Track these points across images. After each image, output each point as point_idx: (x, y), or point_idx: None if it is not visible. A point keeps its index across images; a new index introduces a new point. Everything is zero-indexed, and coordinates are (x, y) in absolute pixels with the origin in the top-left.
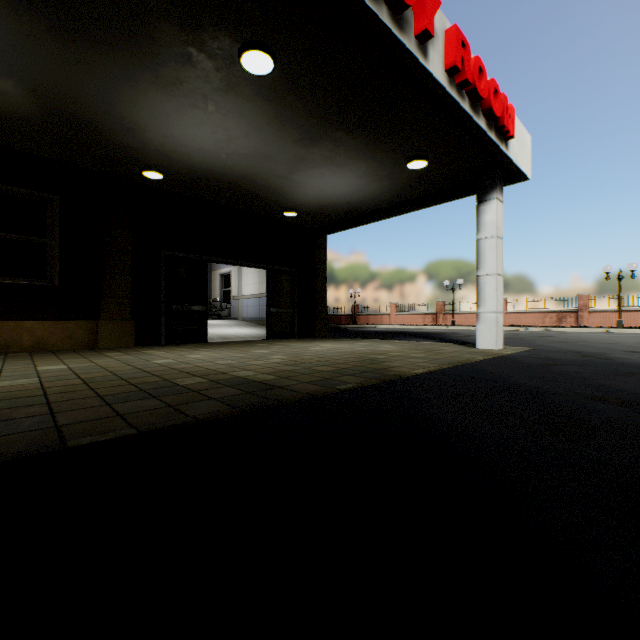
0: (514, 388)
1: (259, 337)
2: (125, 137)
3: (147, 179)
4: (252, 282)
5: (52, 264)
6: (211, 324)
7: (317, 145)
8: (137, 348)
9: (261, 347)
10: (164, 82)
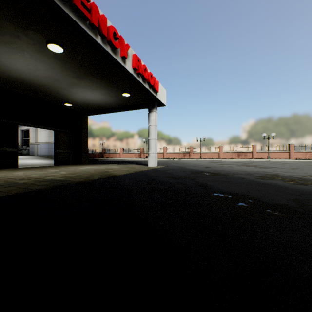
0: (149, 176)
1: (50, 164)
2: None
3: None
4: (44, 135)
5: None
6: None
7: (83, 80)
8: None
9: (53, 169)
10: (1, 41)
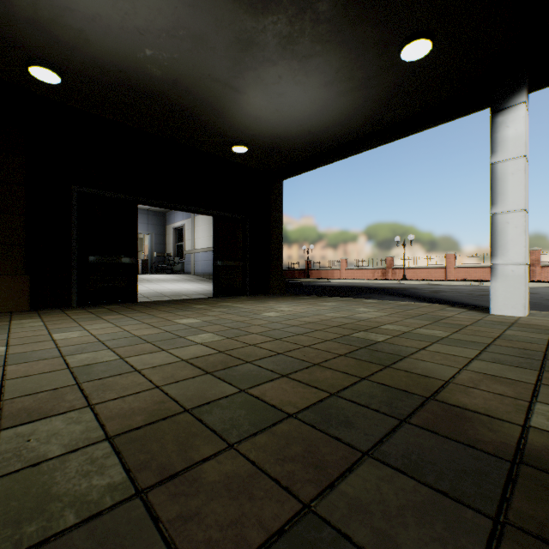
0: None
1: (206, 294)
2: None
3: (45, 88)
4: (204, 235)
5: None
6: (158, 279)
7: (271, 7)
8: (22, 314)
9: (195, 311)
10: None
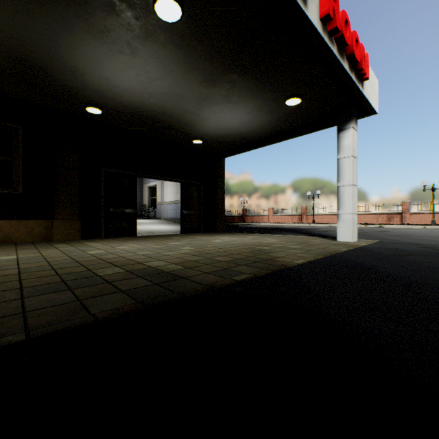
0: (387, 278)
1: (175, 232)
2: (69, 79)
3: (90, 114)
4: (171, 192)
5: (17, 177)
6: (141, 222)
7: (217, 86)
8: (82, 240)
9: (175, 240)
10: (95, 30)
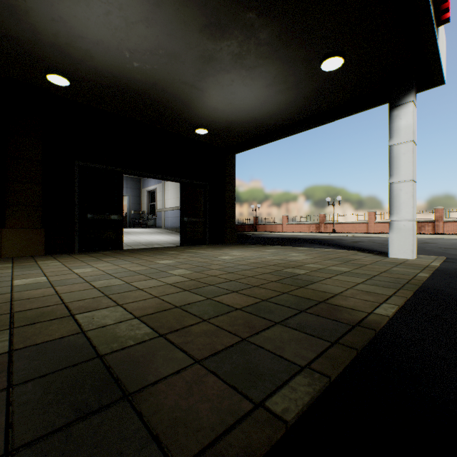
0: None
1: (175, 243)
2: (9, 22)
3: (57, 88)
4: (172, 197)
5: None
6: (136, 232)
7: (226, 35)
8: (42, 257)
9: (169, 256)
10: None
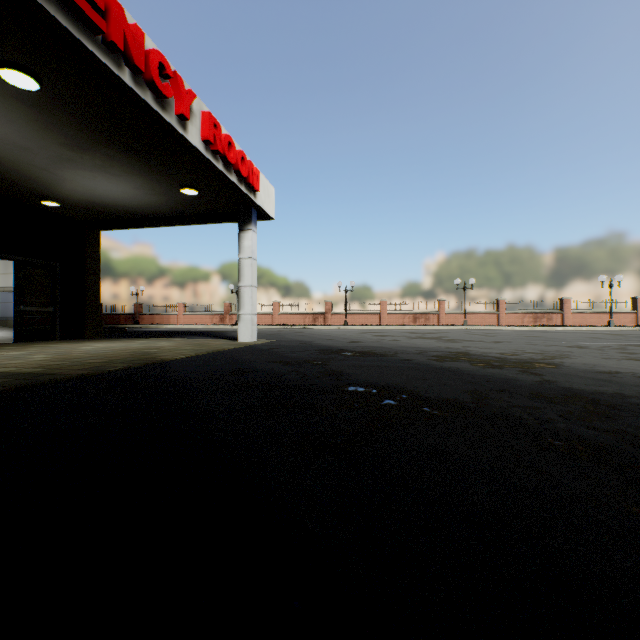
0: (236, 361)
1: (2, 340)
2: None
3: None
4: None
5: None
6: None
7: (88, 153)
8: None
9: (12, 350)
10: None
